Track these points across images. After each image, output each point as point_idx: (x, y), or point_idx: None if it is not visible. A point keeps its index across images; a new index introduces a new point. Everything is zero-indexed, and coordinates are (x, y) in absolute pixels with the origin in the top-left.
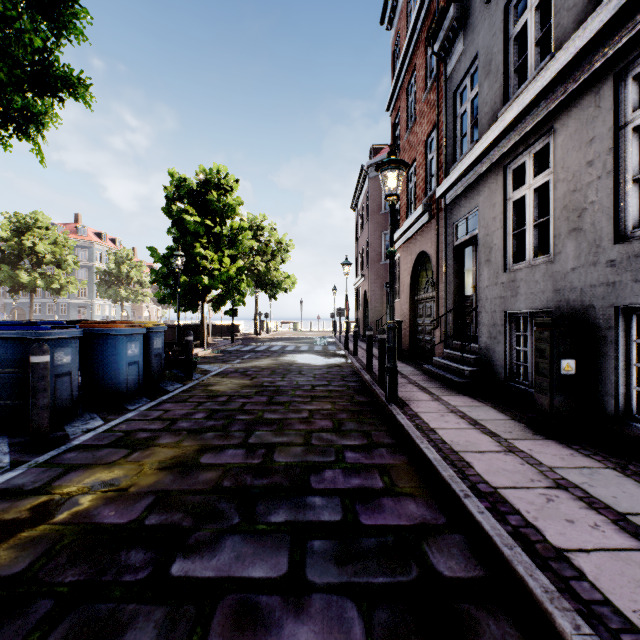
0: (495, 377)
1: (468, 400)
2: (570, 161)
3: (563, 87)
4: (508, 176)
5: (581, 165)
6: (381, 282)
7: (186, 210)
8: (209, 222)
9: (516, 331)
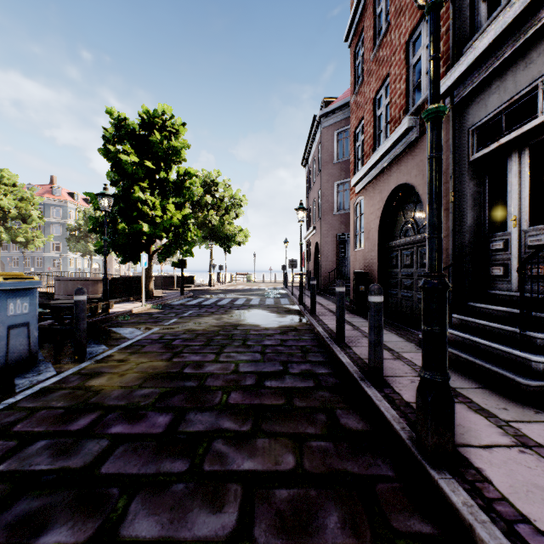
0: None
1: None
2: None
3: None
4: None
5: None
6: (334, 233)
7: (124, 151)
8: (149, 163)
9: None
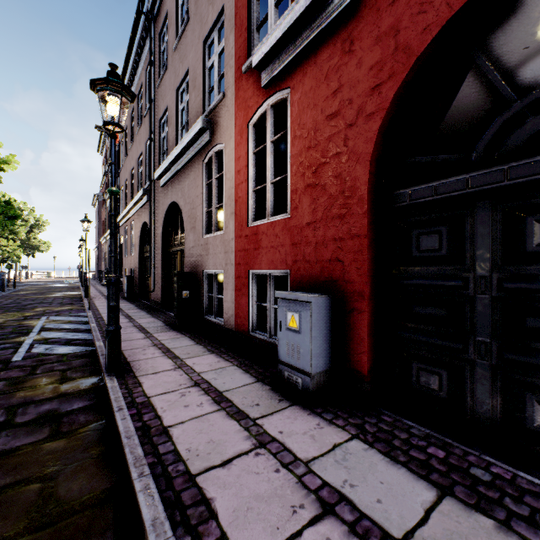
0: None
1: (101, 286)
2: None
3: None
4: None
5: None
6: None
7: None
8: None
9: None
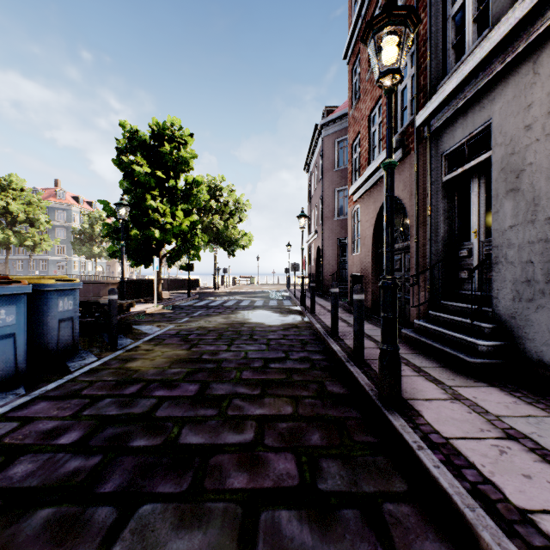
0: (531, 358)
1: (506, 399)
2: None
3: None
4: None
5: None
6: (335, 238)
7: (137, 161)
8: (160, 173)
9: None
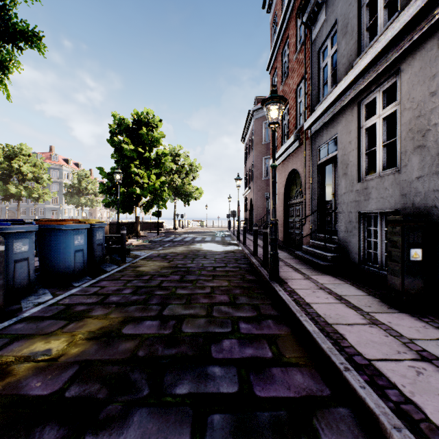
0: (351, 261)
1: (331, 279)
2: (415, 93)
3: (409, 35)
4: (361, 109)
5: (425, 95)
6: (262, 192)
7: (124, 141)
8: (140, 149)
9: (367, 226)
